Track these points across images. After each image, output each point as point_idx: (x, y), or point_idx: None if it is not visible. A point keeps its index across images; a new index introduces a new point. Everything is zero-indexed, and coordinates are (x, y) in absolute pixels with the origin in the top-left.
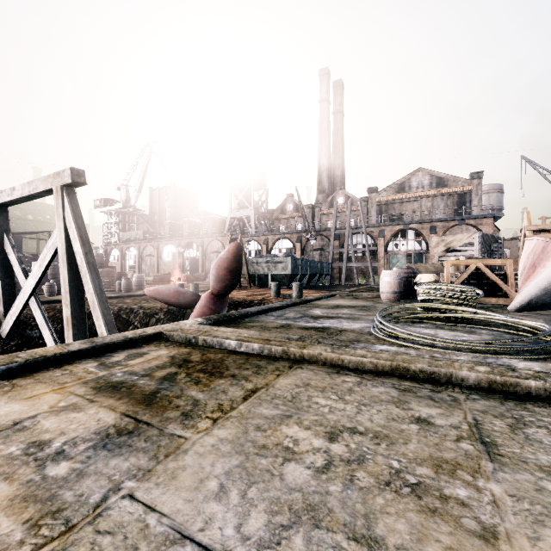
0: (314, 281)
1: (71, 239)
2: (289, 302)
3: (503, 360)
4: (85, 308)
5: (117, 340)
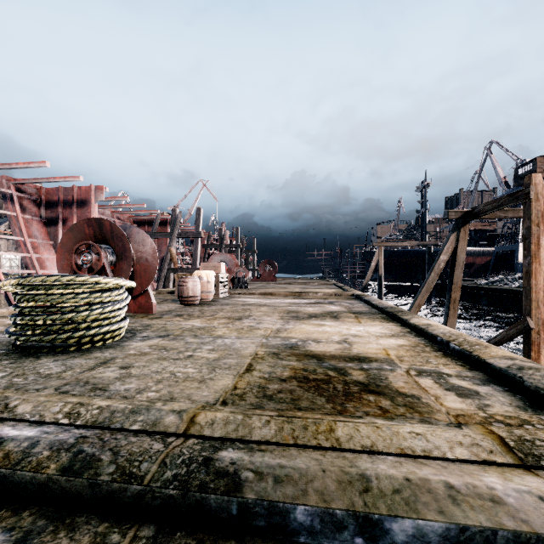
0: None
1: None
2: None
3: None
4: None
5: (531, 382)
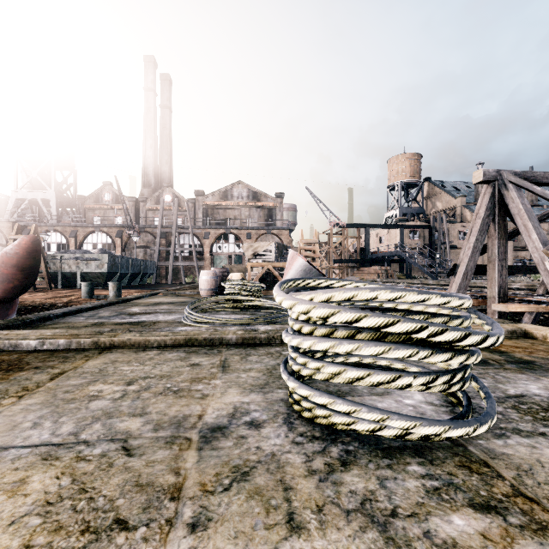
0: (137, 281)
1: None
2: (104, 302)
3: (255, 326)
4: None
5: None
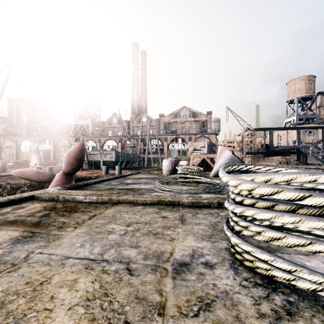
0: (129, 165)
1: None
2: (113, 177)
3: (199, 194)
4: None
5: (3, 201)
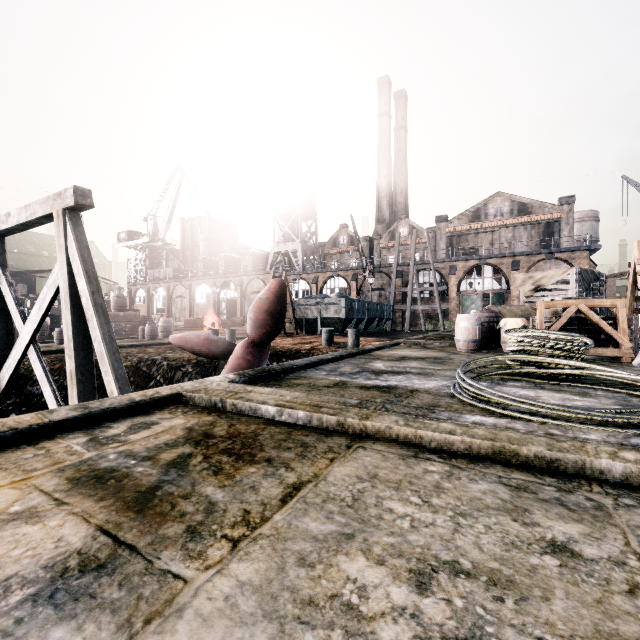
0: (373, 327)
1: (75, 275)
2: (344, 353)
3: None
4: (93, 360)
5: (119, 405)
